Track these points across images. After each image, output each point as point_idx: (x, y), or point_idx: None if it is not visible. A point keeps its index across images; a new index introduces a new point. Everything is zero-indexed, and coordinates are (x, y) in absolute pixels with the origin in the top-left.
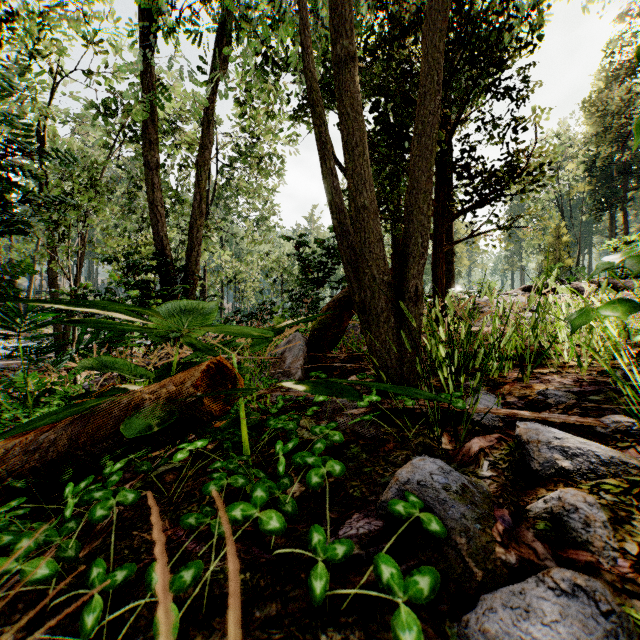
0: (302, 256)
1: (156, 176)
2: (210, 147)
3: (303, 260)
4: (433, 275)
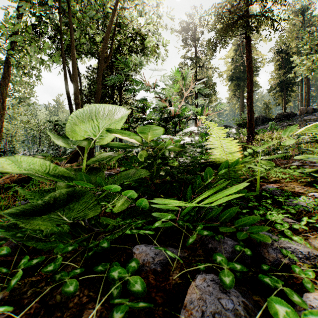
0: (58, 130)
1: None
2: (9, 77)
3: (58, 132)
4: None
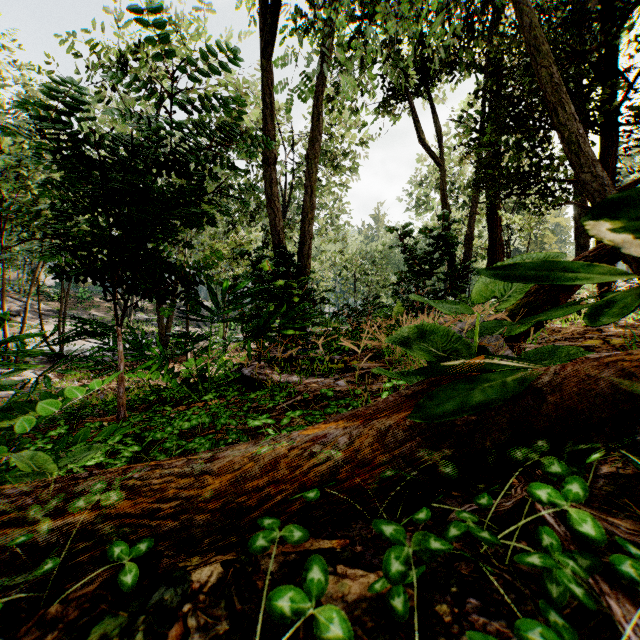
0: (407, 247)
1: (274, 171)
2: (320, 139)
3: (407, 251)
4: None
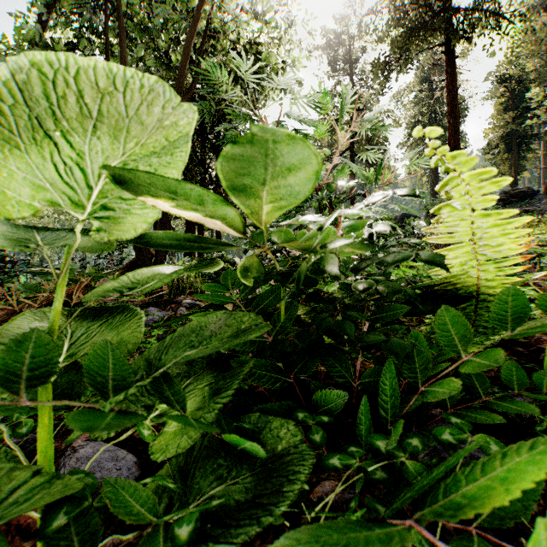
0: None
1: None
2: None
3: None
4: None
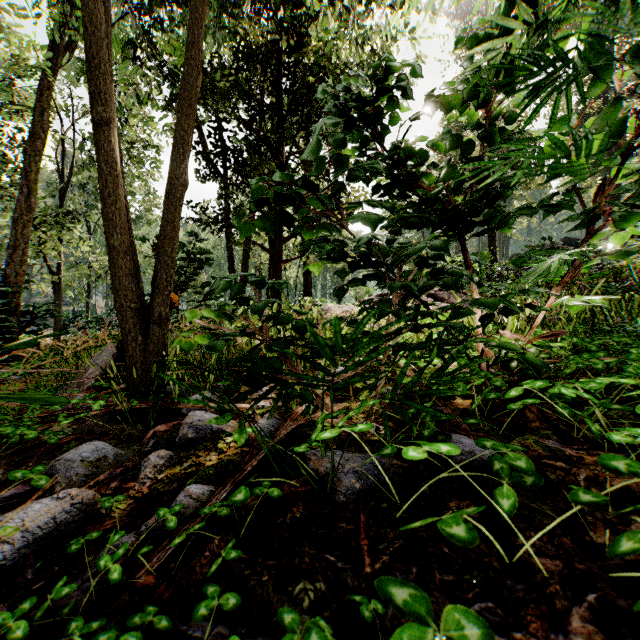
0: None
1: None
2: (42, 135)
3: None
4: (272, 287)
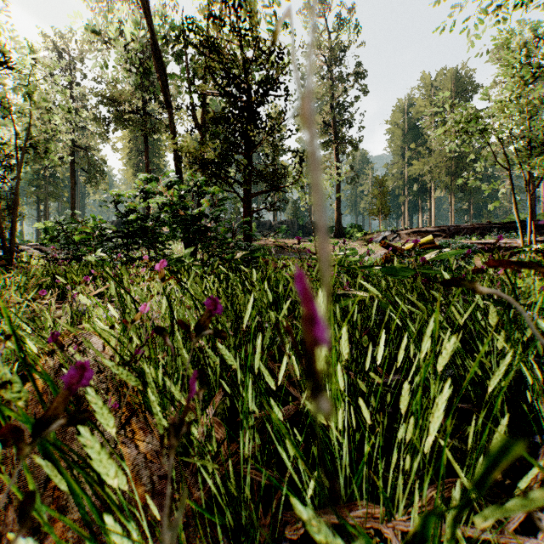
0: None
1: None
2: None
3: None
4: None
